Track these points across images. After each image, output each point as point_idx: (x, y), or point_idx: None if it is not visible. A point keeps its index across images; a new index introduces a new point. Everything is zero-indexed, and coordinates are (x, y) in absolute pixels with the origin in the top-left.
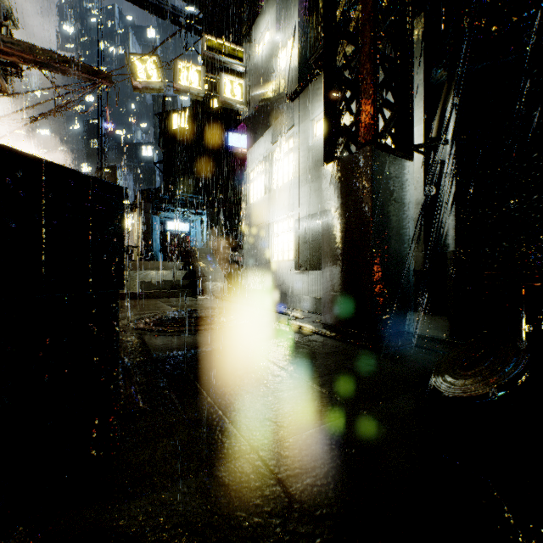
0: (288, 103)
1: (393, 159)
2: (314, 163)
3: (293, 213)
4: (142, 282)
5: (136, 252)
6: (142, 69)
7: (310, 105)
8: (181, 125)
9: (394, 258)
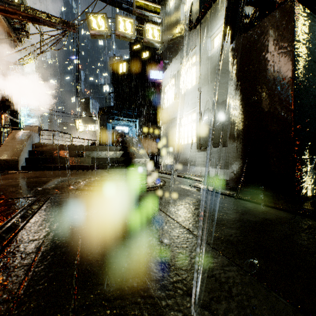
0: (192, 32)
1: (312, 18)
2: (212, 68)
3: (195, 108)
4: (94, 158)
5: (97, 143)
6: (95, 22)
7: (209, 26)
8: (124, 70)
9: (314, 120)
